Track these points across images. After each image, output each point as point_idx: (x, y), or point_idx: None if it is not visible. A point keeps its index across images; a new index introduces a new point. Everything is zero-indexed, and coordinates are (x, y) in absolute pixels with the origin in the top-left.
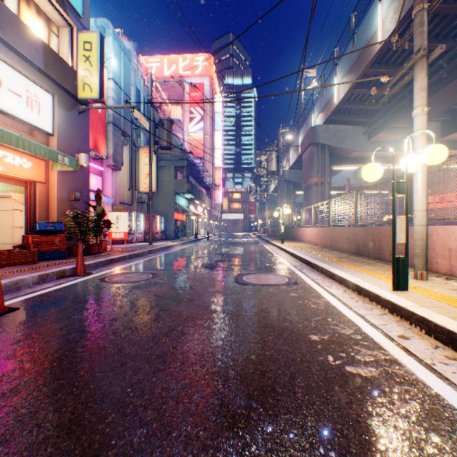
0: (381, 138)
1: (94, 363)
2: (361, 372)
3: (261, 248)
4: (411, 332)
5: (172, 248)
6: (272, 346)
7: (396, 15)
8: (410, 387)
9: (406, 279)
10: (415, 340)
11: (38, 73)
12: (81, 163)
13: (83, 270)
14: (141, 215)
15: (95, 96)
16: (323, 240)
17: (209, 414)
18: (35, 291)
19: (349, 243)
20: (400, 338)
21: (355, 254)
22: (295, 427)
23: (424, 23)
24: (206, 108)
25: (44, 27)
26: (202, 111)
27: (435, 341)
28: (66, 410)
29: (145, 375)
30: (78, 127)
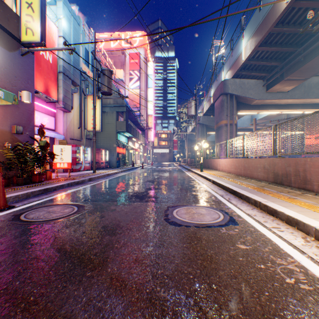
0: (277, 89)
1: None
2: None
3: (184, 175)
4: None
5: (111, 176)
6: None
7: None
8: None
9: None
10: None
11: None
12: (23, 99)
13: (2, 203)
14: (88, 148)
15: (36, 39)
16: (237, 169)
17: None
18: None
19: (266, 173)
20: None
21: (273, 183)
22: None
23: None
24: (142, 71)
25: None
26: (139, 73)
27: None
28: None
29: None
30: (21, 67)
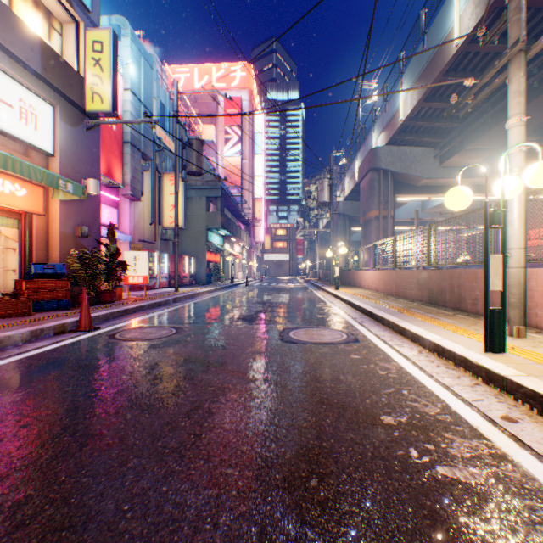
0: (456, 163)
1: (82, 460)
2: (460, 476)
3: (311, 295)
4: (518, 411)
5: (203, 296)
6: (331, 433)
7: (477, 9)
8: (536, 502)
9: (503, 337)
10: (527, 425)
11: (34, 78)
12: (89, 190)
13: (88, 324)
14: (166, 255)
15: (107, 108)
16: (387, 286)
17: None
18: (23, 352)
19: (420, 290)
20: (505, 420)
21: (427, 303)
22: None
23: (522, 9)
24: (245, 127)
25: (43, 22)
26: (240, 131)
27: None
28: None
29: (152, 481)
30: (85, 146)
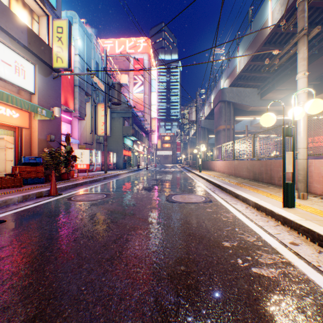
0: (270, 97)
1: (58, 265)
2: (264, 273)
3: (185, 175)
4: (299, 240)
5: (121, 176)
6: (194, 251)
7: (282, 8)
8: (304, 285)
9: (293, 199)
10: (303, 246)
11: (23, 48)
12: (55, 114)
13: (55, 191)
14: (99, 152)
15: (65, 65)
16: (229, 170)
17: (146, 310)
18: (19, 207)
19: (248, 172)
20: (291, 244)
21: (252, 180)
22: (215, 321)
23: (305, 11)
24: (145, 76)
25: (28, 16)
26: (142, 78)
27: (319, 247)
28: (32, 306)
29: (96, 275)
30: (53, 88)
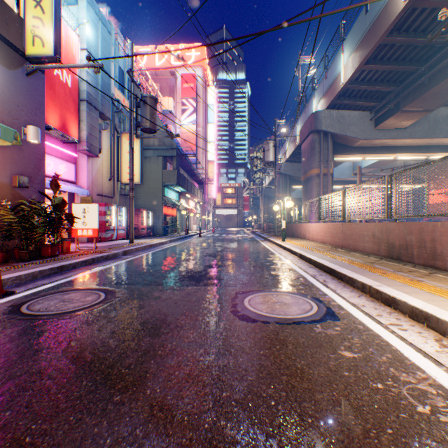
0: (390, 125)
1: None
2: None
3: (260, 246)
4: None
5: (156, 247)
6: None
7: None
8: None
9: None
10: None
11: None
12: (28, 138)
13: None
14: (123, 209)
15: (48, 51)
16: (335, 238)
17: None
18: None
19: (376, 243)
20: None
21: (387, 258)
22: None
23: None
24: (199, 99)
25: None
26: (195, 103)
27: None
28: None
29: None
30: (26, 92)
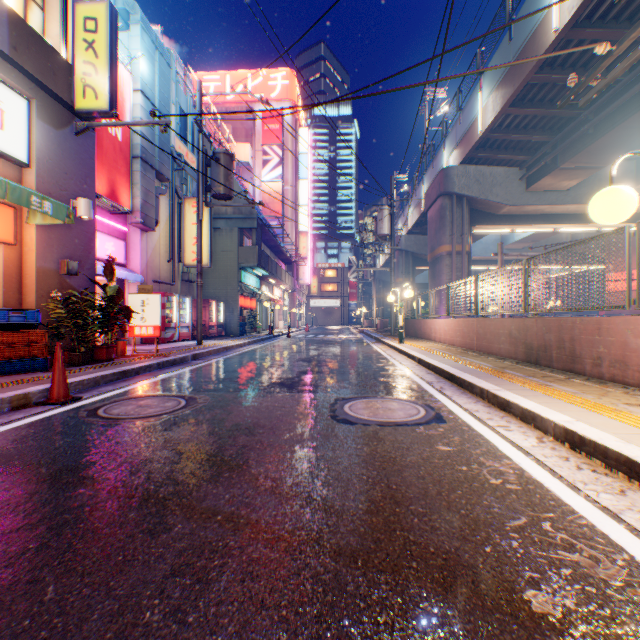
0: (547, 186)
1: None
2: None
3: (369, 349)
4: None
5: (232, 351)
6: None
7: None
8: None
9: None
10: None
11: None
12: (78, 213)
13: (63, 393)
14: (187, 300)
15: (102, 105)
16: (466, 339)
17: None
18: None
19: (513, 344)
20: None
21: (524, 362)
22: None
23: None
24: (287, 146)
25: None
26: (281, 151)
27: None
28: None
29: None
30: (75, 156)
